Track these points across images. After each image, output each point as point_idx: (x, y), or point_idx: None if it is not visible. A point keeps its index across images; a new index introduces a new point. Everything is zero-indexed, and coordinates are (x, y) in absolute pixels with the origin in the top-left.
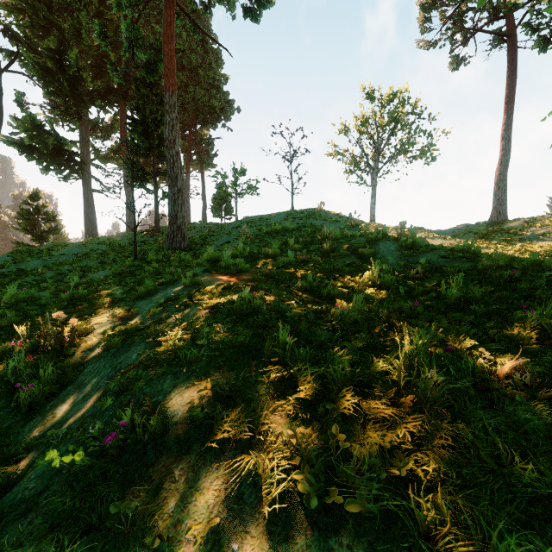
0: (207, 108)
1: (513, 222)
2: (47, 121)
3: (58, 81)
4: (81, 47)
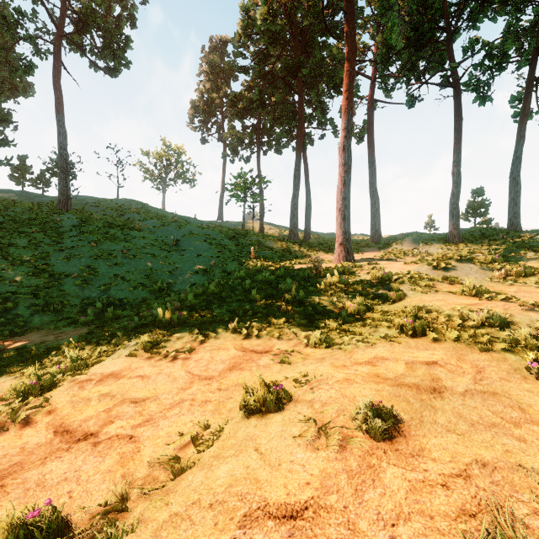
0: (8, 83)
1: (225, 222)
2: None
3: None
4: None
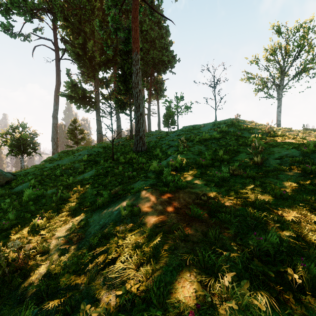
0: (160, 62)
1: None
2: (79, 81)
3: (83, 60)
4: (94, 40)
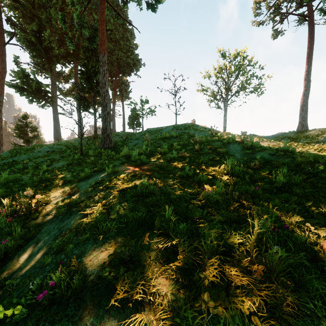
0: (125, 64)
1: (312, 131)
2: (32, 72)
3: (38, 49)
4: (51, 29)
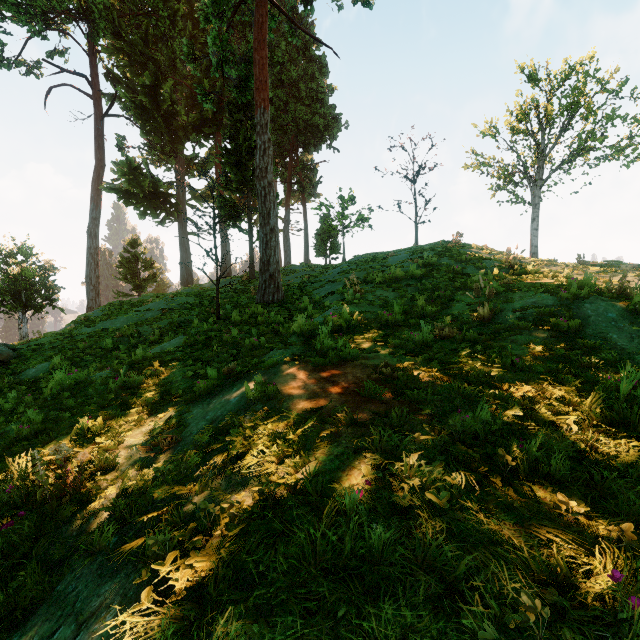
0: (309, 127)
1: None
2: (143, 162)
3: (153, 119)
4: (175, 79)
